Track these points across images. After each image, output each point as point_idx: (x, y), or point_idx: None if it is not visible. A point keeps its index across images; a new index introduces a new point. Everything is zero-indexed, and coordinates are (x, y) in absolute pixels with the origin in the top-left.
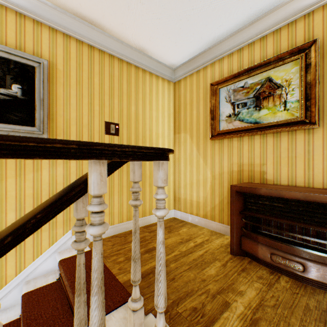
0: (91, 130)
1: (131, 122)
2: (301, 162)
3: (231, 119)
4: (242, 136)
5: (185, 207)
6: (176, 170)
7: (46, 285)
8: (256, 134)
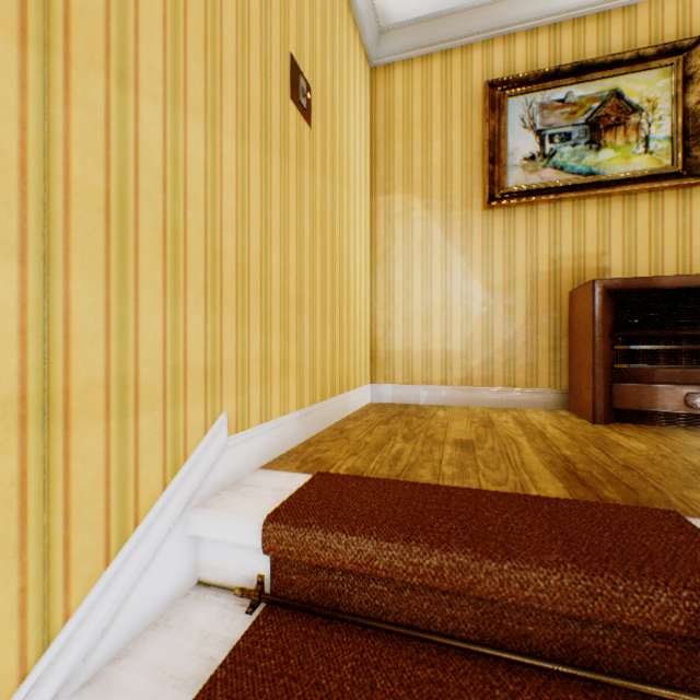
0: (265, 52)
1: (326, 106)
2: (672, 245)
3: (536, 165)
4: (559, 201)
5: (409, 372)
6: (377, 286)
7: (237, 648)
8: (595, 194)
